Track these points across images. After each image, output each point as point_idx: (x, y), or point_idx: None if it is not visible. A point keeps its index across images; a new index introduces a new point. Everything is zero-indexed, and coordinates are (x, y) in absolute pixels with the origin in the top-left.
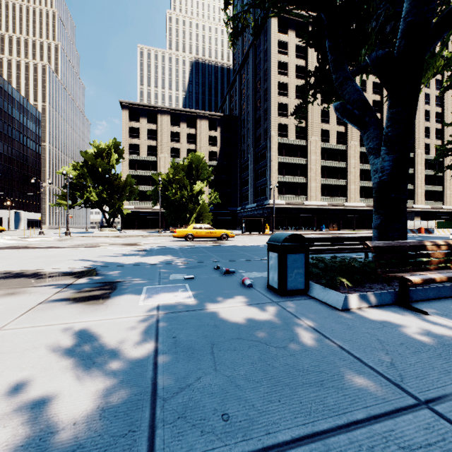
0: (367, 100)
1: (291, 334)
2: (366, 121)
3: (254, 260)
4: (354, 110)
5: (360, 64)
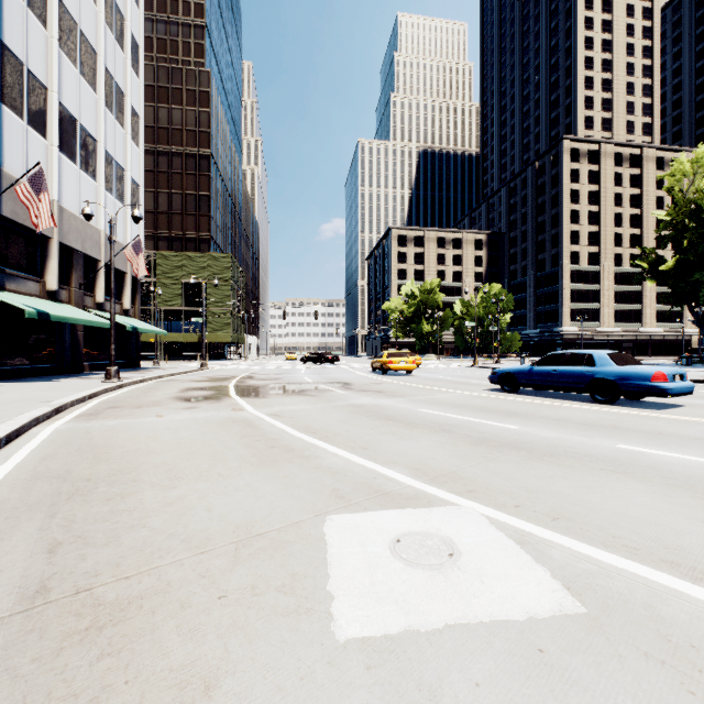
0: (700, 320)
1: (696, 367)
2: (701, 327)
3: (655, 365)
4: (697, 324)
5: (696, 305)
